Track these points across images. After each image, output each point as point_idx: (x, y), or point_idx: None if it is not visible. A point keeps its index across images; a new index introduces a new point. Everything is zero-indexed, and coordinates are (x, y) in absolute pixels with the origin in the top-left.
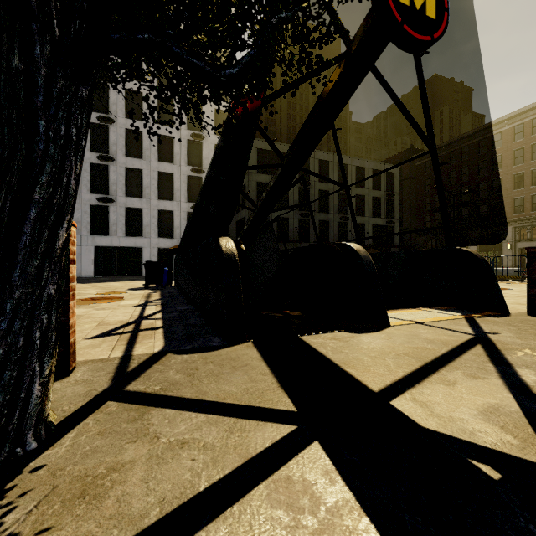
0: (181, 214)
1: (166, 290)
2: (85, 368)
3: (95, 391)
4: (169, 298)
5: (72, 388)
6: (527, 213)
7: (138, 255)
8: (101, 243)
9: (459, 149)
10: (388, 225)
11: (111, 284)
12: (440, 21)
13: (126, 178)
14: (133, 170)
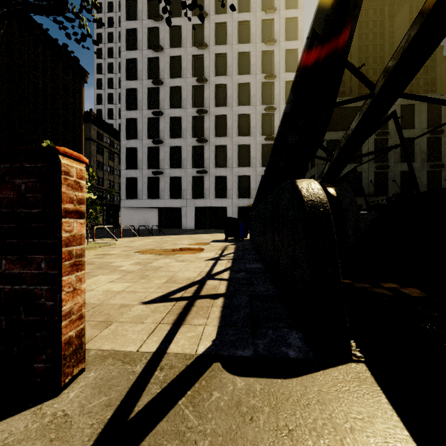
0: (256, 178)
1: (241, 243)
2: (94, 374)
3: None
4: (241, 252)
5: None
6: None
7: (224, 213)
8: (199, 204)
9: None
10: None
11: (202, 236)
12: None
13: (215, 154)
14: (220, 146)
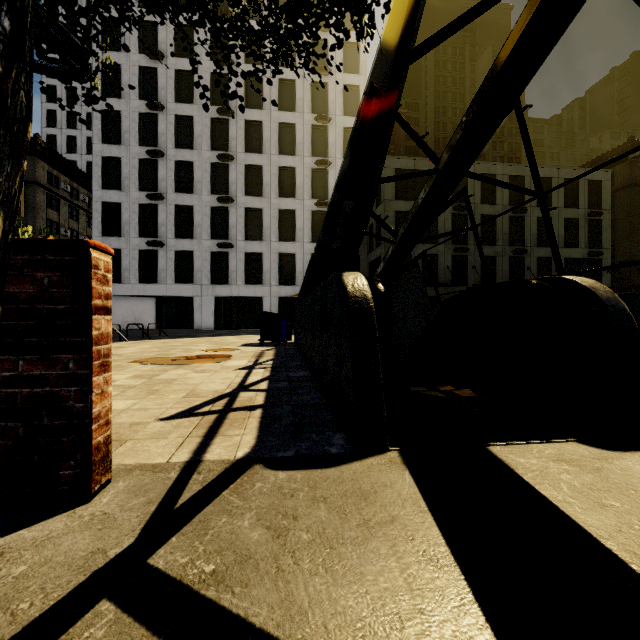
0: (304, 257)
1: (282, 347)
2: (124, 483)
3: (102, 556)
4: (283, 359)
5: (74, 536)
6: None
7: (258, 306)
8: (221, 293)
9: None
10: (590, 258)
11: (227, 338)
12: None
13: (245, 220)
14: (253, 210)
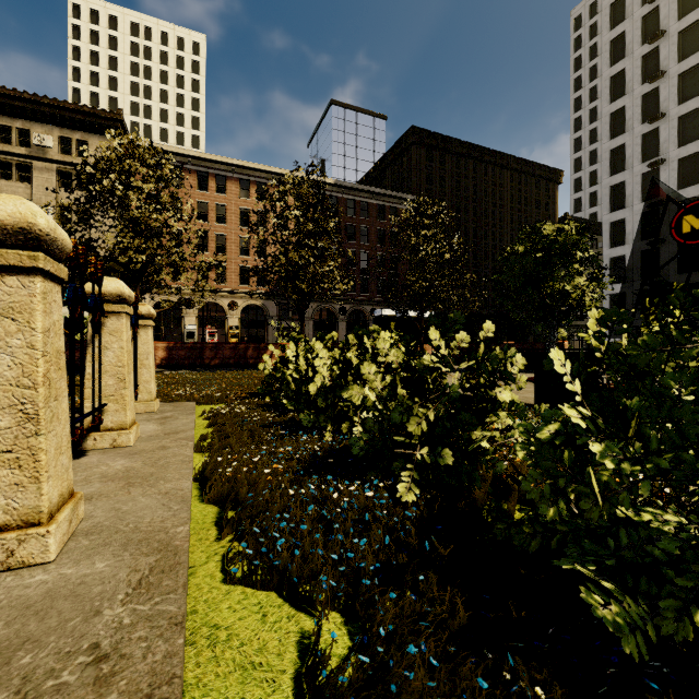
0: None
1: None
2: None
3: None
4: None
5: None
6: None
7: None
8: None
9: None
10: None
11: None
12: None
13: None
14: None
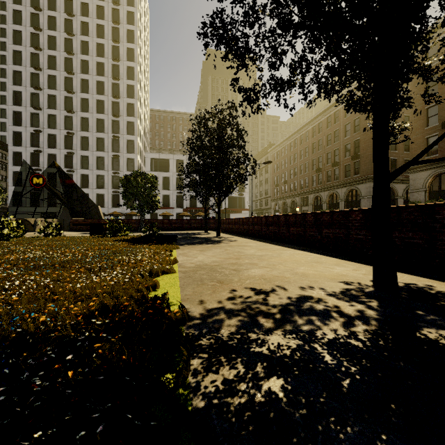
0: (108, 195)
1: None
2: None
3: None
4: None
5: None
6: (304, 189)
7: None
8: None
9: (284, 147)
10: (240, 196)
11: None
12: (44, 183)
13: (81, 179)
14: (85, 175)
